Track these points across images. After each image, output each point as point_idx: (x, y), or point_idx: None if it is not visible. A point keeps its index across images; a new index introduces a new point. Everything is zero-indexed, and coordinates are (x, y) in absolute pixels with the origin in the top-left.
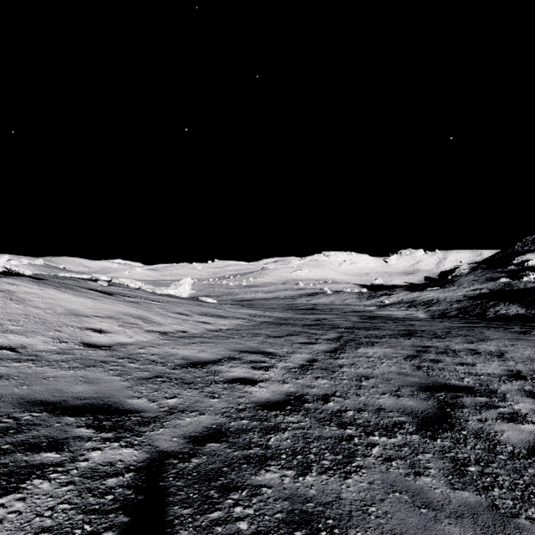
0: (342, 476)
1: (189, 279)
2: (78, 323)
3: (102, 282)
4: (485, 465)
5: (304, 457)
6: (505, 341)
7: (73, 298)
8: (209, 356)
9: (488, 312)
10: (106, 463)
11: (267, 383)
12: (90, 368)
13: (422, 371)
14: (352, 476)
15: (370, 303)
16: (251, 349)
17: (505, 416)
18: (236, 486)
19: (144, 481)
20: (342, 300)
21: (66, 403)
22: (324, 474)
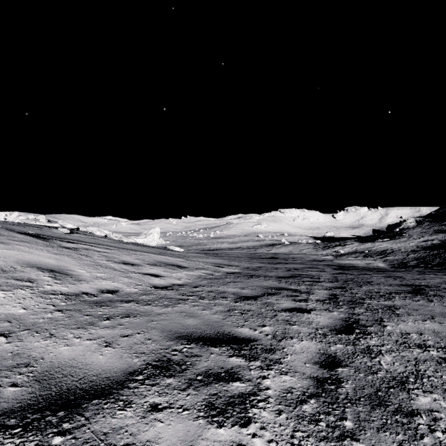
0: None
1: (158, 229)
2: None
3: (63, 229)
4: None
5: None
6: None
7: None
8: (113, 362)
9: None
10: None
11: None
12: None
13: None
14: None
15: (326, 252)
16: (209, 329)
17: None
18: None
19: None
20: (299, 250)
21: None
22: None
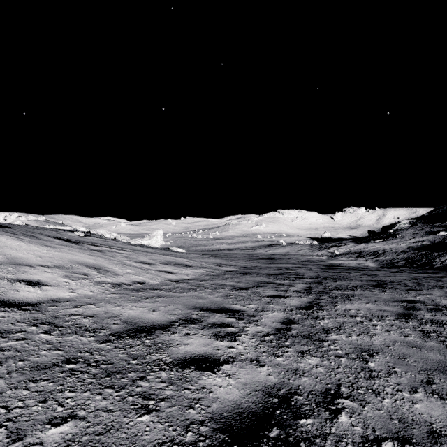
0: None
1: (161, 231)
2: (11, 274)
3: (78, 233)
4: None
5: None
6: None
7: (24, 246)
8: (160, 317)
9: (434, 262)
10: None
11: (234, 365)
12: None
13: (435, 340)
14: None
15: (322, 253)
16: (213, 305)
17: None
18: None
19: None
20: (296, 251)
21: None
22: None
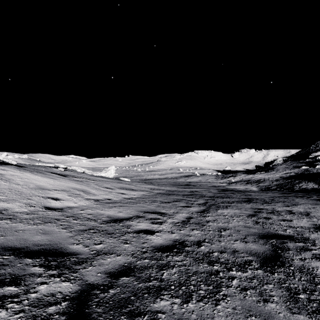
0: (213, 303)
1: (113, 167)
2: (42, 194)
3: (60, 169)
4: (310, 293)
5: (187, 288)
6: (308, 205)
7: (41, 178)
8: (124, 215)
9: (295, 187)
10: (49, 294)
11: (161, 233)
12: (47, 223)
13: (259, 225)
14: (220, 303)
15: (223, 181)
16: (151, 210)
17: (317, 256)
18: (139, 312)
19: (74, 308)
20: (206, 179)
21: (28, 248)
22: (201, 301)
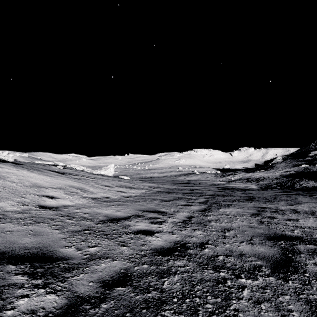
0: None
1: (113, 165)
2: (38, 192)
3: (60, 167)
4: None
5: (191, 301)
6: (313, 204)
7: (37, 176)
8: (122, 214)
9: (295, 185)
10: (29, 311)
11: (161, 234)
12: (39, 223)
13: (264, 225)
14: None
15: (222, 179)
16: (150, 209)
17: None
18: None
19: None
20: (205, 178)
21: (13, 253)
22: None
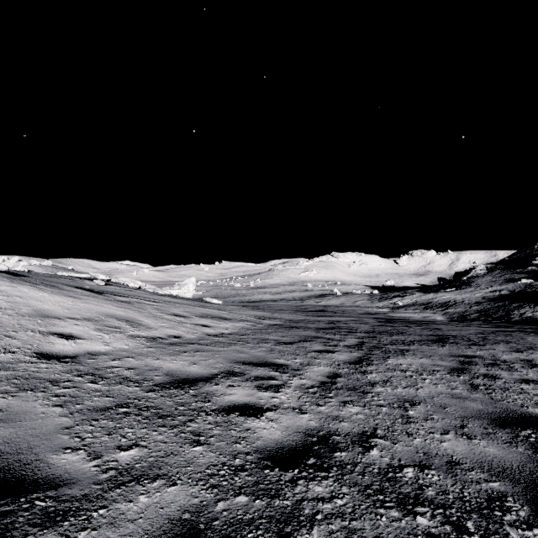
0: None
1: (193, 279)
2: (42, 327)
3: (98, 281)
4: None
5: None
6: None
7: (48, 297)
8: (202, 370)
9: (512, 314)
10: None
11: (277, 412)
12: (25, 392)
13: (481, 392)
14: None
15: (383, 304)
16: (256, 359)
17: None
18: None
19: None
20: (353, 302)
21: None
22: None
